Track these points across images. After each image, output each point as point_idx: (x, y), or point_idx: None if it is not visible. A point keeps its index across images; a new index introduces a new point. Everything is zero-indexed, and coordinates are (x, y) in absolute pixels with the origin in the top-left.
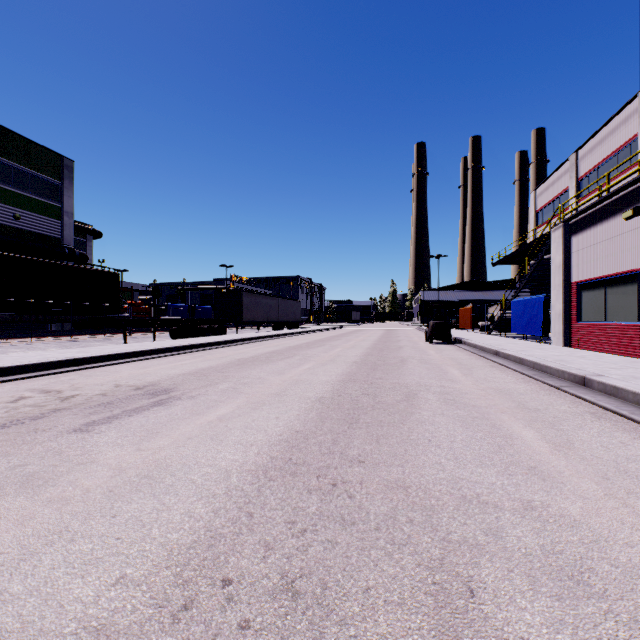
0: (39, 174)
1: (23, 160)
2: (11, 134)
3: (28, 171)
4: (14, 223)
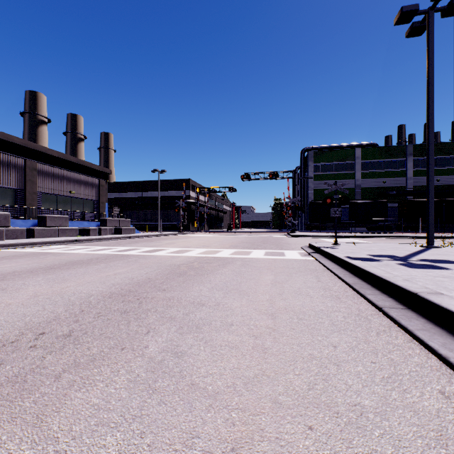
0: (448, 156)
1: (440, 153)
2: (435, 144)
3: (443, 157)
4: (436, 183)
